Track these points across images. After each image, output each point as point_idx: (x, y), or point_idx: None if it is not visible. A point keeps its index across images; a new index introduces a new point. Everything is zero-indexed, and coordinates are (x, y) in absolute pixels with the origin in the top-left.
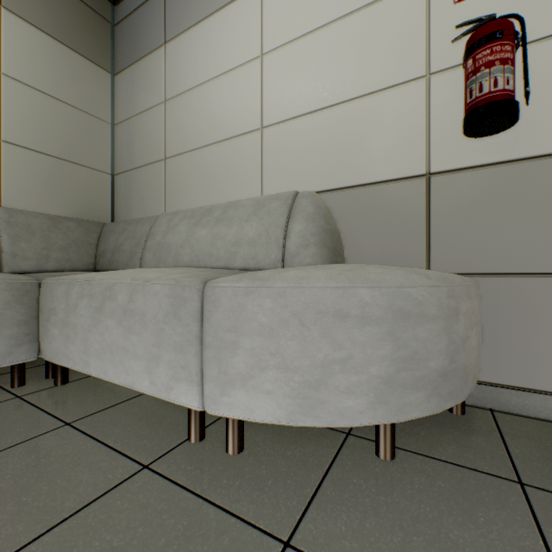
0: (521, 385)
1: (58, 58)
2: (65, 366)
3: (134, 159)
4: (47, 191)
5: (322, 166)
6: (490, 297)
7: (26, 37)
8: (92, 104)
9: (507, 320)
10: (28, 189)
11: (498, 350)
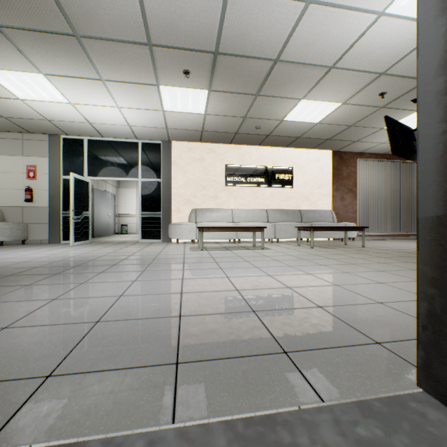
0: (36, 240)
1: None
2: None
3: None
4: None
5: (1, 201)
6: (32, 227)
7: None
8: None
9: (35, 230)
10: None
11: (33, 235)
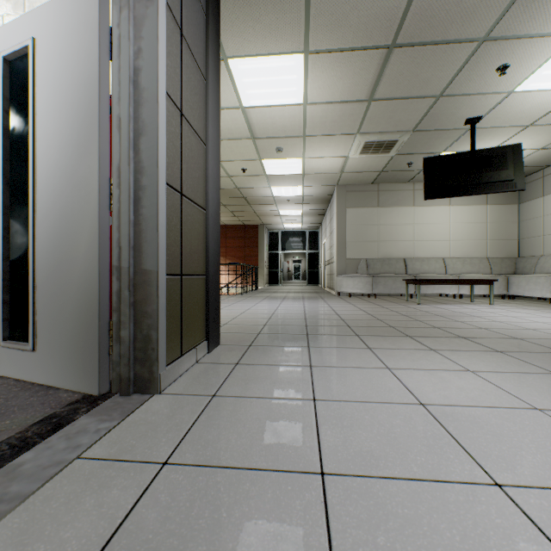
0: None
1: (500, 210)
2: (516, 294)
3: (528, 235)
4: (497, 251)
5: None
6: None
7: (492, 209)
8: (510, 218)
9: None
10: (493, 251)
11: None
